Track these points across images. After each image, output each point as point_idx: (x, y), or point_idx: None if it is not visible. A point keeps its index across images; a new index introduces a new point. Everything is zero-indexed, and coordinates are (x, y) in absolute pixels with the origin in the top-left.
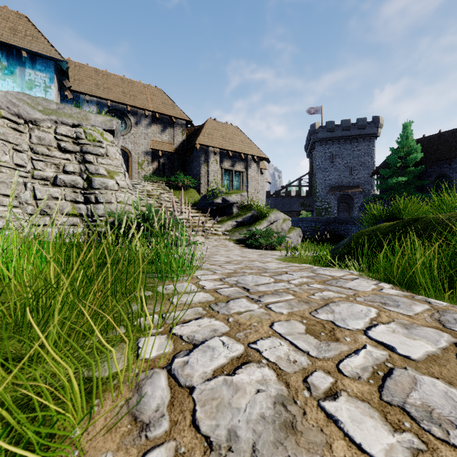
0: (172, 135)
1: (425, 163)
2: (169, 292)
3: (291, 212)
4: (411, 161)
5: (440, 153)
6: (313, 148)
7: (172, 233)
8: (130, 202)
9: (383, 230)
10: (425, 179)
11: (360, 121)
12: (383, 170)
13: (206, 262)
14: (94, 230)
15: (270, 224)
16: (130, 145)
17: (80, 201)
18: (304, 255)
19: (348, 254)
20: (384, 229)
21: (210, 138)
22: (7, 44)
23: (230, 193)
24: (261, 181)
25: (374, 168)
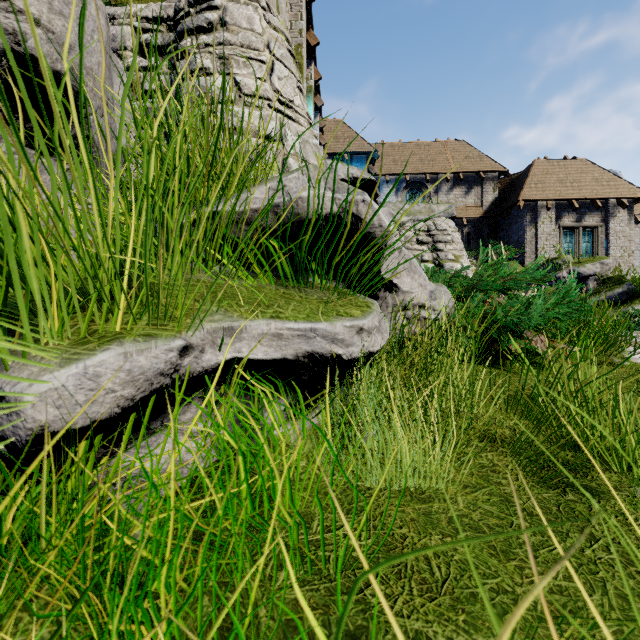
0: (479, 195)
1: None
2: None
3: None
4: None
5: None
6: None
7: None
8: None
9: None
10: None
11: None
12: None
13: None
14: None
15: None
16: None
17: None
18: None
19: None
20: None
21: (539, 189)
22: (334, 153)
23: (581, 263)
24: (635, 236)
25: None
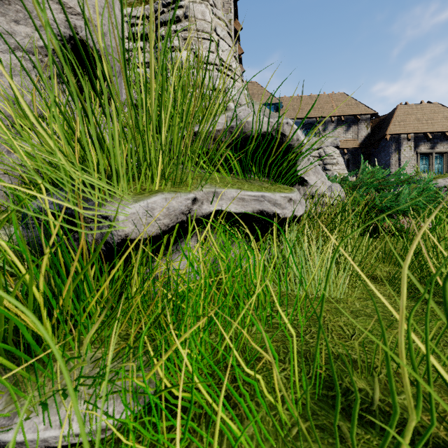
0: (356, 131)
1: None
2: None
3: None
4: None
5: None
6: None
7: None
8: None
9: None
10: None
11: None
12: None
13: None
14: None
15: None
16: None
17: None
18: None
19: None
20: None
21: (401, 126)
22: None
23: (434, 178)
24: None
25: None
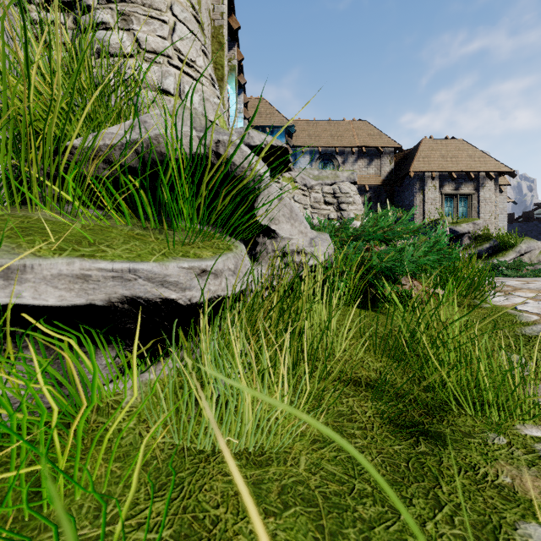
0: (378, 166)
1: None
2: None
3: None
4: None
5: None
6: None
7: None
8: None
9: None
10: None
11: None
12: None
13: None
14: None
15: (520, 256)
16: None
17: None
18: None
19: None
20: None
21: (426, 162)
22: (257, 127)
23: (458, 223)
24: (500, 202)
25: None
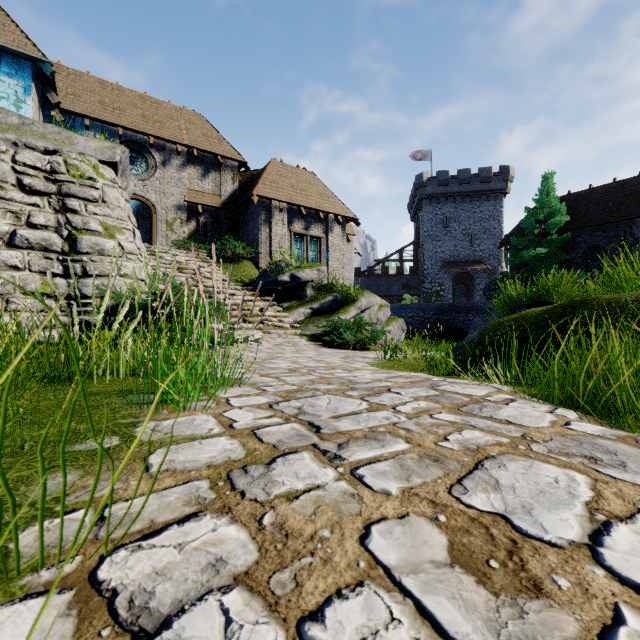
0: (218, 182)
1: (571, 230)
2: (157, 438)
3: (390, 297)
4: (553, 226)
5: (592, 216)
6: (420, 207)
7: (213, 326)
8: (142, 276)
9: (532, 318)
10: (572, 252)
11: (484, 171)
12: (516, 238)
13: (256, 371)
14: (80, 319)
15: (361, 312)
16: (154, 195)
17: (56, 272)
18: (412, 357)
19: (480, 356)
20: (534, 317)
21: (273, 188)
22: None
23: (302, 267)
24: (348, 252)
25: (502, 237)
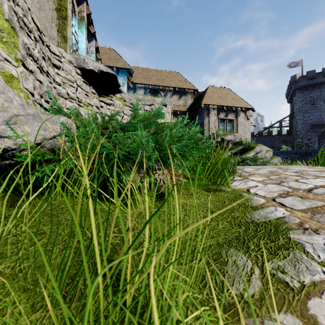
0: (185, 100)
1: None
2: None
3: (273, 147)
4: None
5: None
6: (294, 95)
7: None
8: None
9: None
10: None
11: None
12: None
13: None
14: None
15: (256, 154)
16: None
17: None
18: None
19: (311, 164)
20: None
21: (210, 99)
22: (108, 66)
23: (226, 134)
24: (247, 125)
25: None
